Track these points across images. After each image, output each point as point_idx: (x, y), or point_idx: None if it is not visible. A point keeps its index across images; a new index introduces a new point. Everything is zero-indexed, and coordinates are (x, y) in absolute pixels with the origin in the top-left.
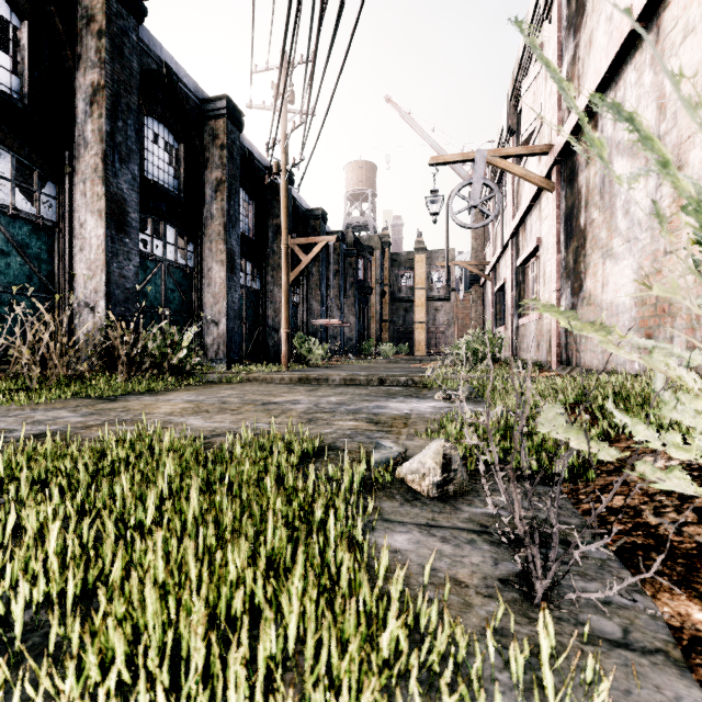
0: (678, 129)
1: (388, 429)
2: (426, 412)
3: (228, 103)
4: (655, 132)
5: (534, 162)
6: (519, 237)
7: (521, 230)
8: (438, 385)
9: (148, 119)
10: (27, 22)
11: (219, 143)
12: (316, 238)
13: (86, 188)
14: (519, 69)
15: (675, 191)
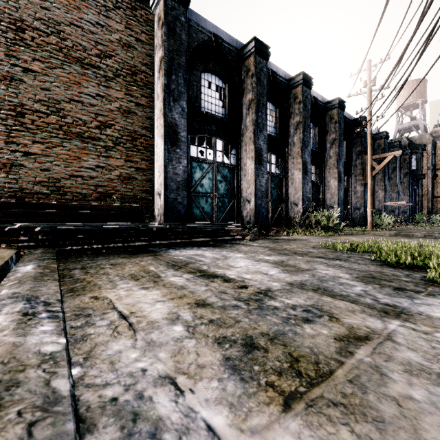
0: None
1: None
2: None
3: (339, 101)
4: None
5: None
6: None
7: None
8: None
9: None
10: (278, 109)
11: (334, 121)
12: (386, 154)
13: (294, 160)
14: None
15: None
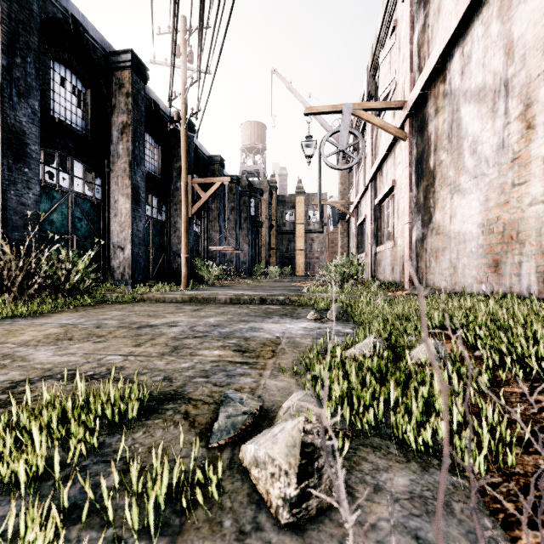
0: (527, 70)
1: (254, 360)
2: (297, 335)
3: (133, 57)
4: (502, 76)
5: (389, 119)
6: (377, 181)
7: (378, 175)
8: (311, 304)
9: (55, 63)
10: None
11: (125, 91)
12: (213, 179)
13: None
14: (377, 44)
15: (523, 127)
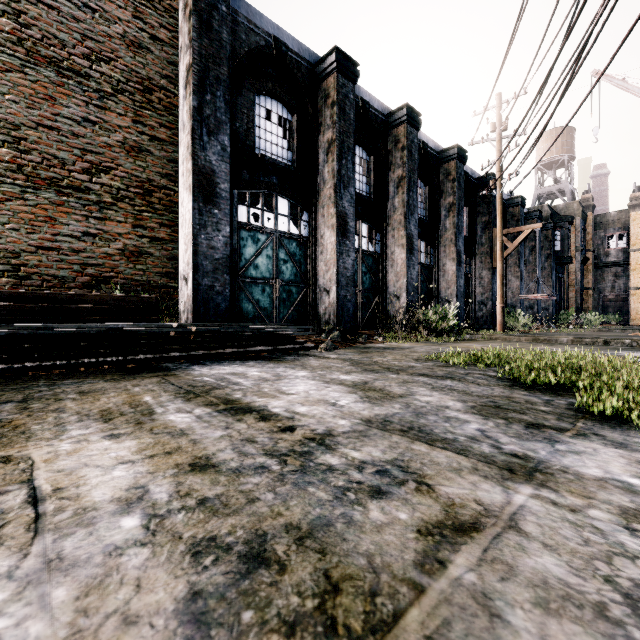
0: None
1: None
2: None
3: (458, 149)
4: None
5: None
6: None
7: None
8: None
9: None
10: (372, 157)
11: (451, 178)
12: (521, 227)
13: (394, 233)
14: None
15: None
